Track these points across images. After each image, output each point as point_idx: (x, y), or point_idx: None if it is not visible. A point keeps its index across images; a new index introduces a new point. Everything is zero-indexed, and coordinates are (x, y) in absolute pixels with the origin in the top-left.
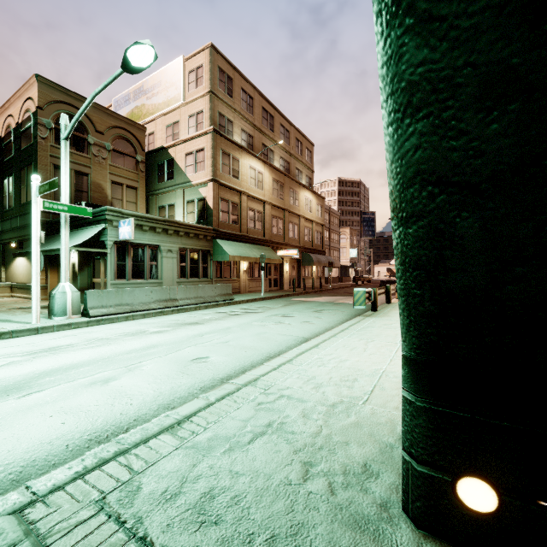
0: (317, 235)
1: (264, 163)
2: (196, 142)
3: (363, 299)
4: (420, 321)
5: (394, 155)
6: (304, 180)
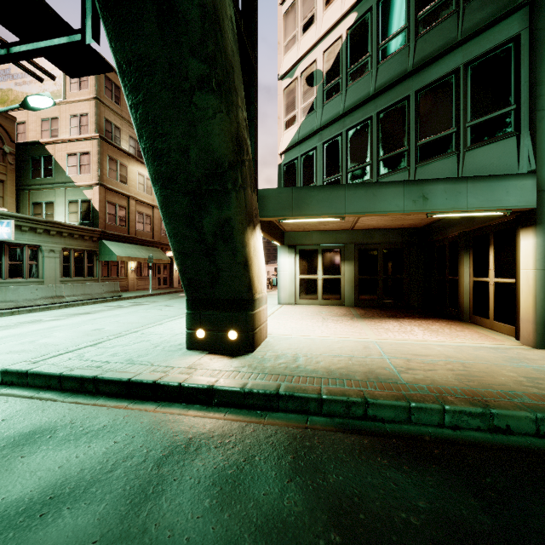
0: None
1: None
2: (80, 144)
3: None
4: (185, 287)
5: (170, 244)
6: None
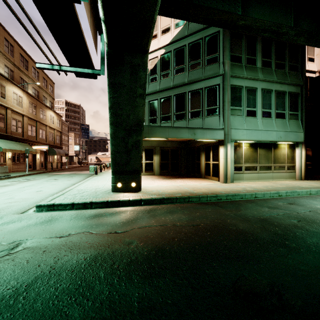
0: (57, 137)
1: (23, 91)
2: None
3: (93, 169)
4: (113, 165)
5: (111, 148)
6: (48, 103)
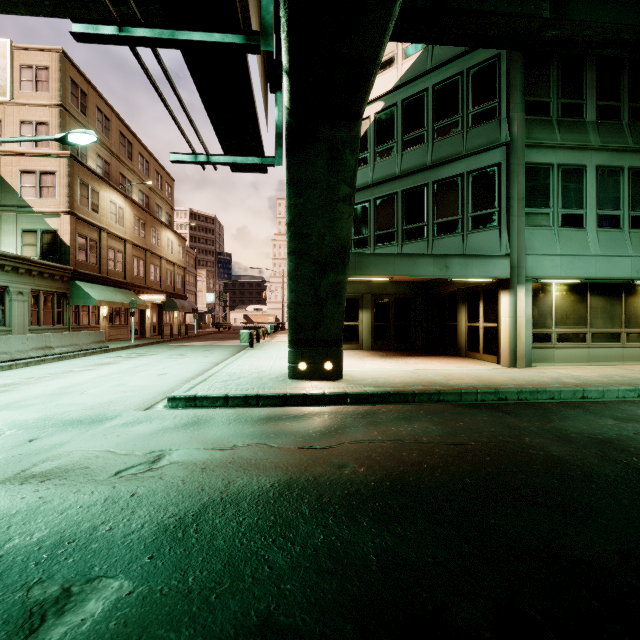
0: (179, 279)
1: (125, 197)
2: (40, 161)
3: (247, 338)
4: (292, 330)
5: (289, 297)
6: (164, 218)
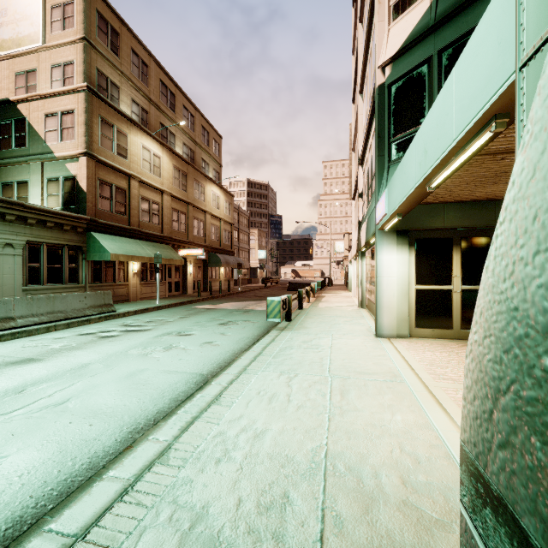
0: (225, 234)
1: (162, 146)
2: (61, 100)
3: (278, 310)
4: None
5: None
6: (211, 174)
